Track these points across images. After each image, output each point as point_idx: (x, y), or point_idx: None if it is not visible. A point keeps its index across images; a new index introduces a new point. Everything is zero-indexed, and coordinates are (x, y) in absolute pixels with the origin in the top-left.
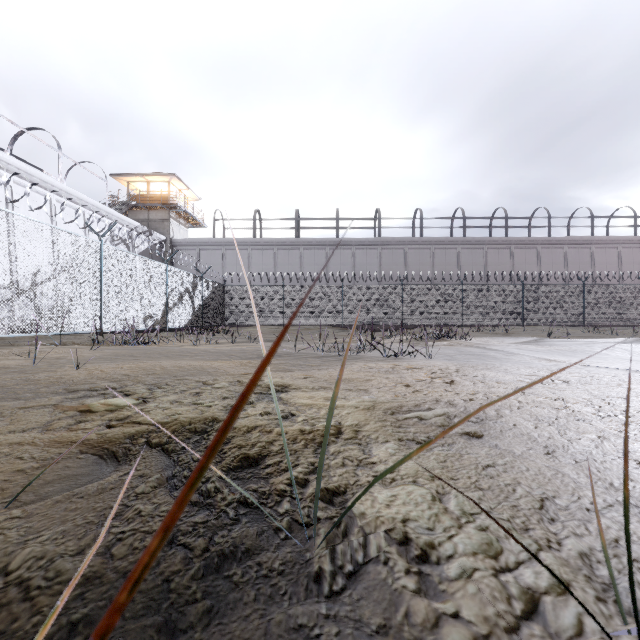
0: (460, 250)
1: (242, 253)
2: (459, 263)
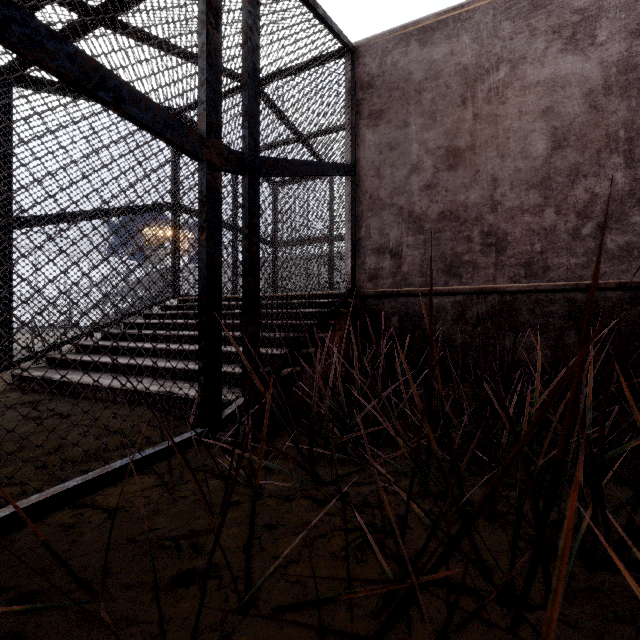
0: None
1: None
2: None
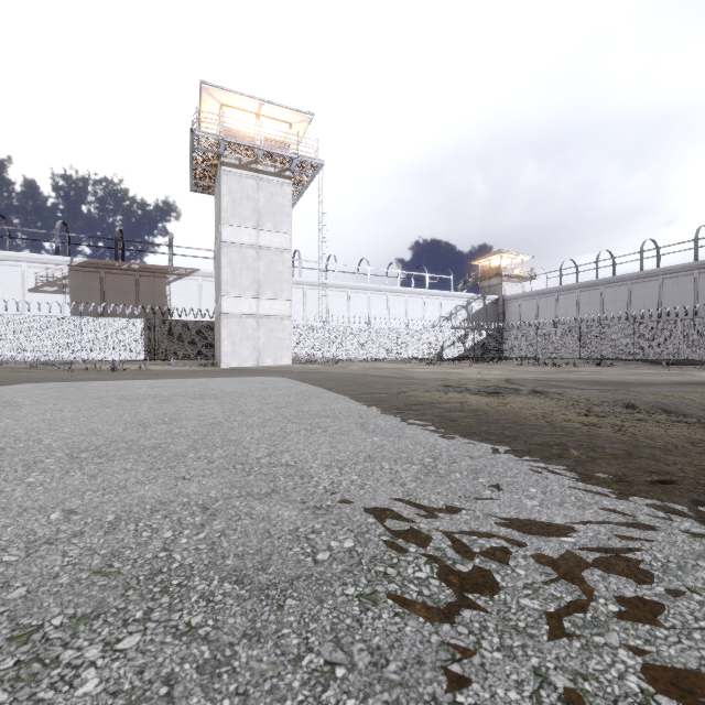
0: None
1: (551, 299)
2: None
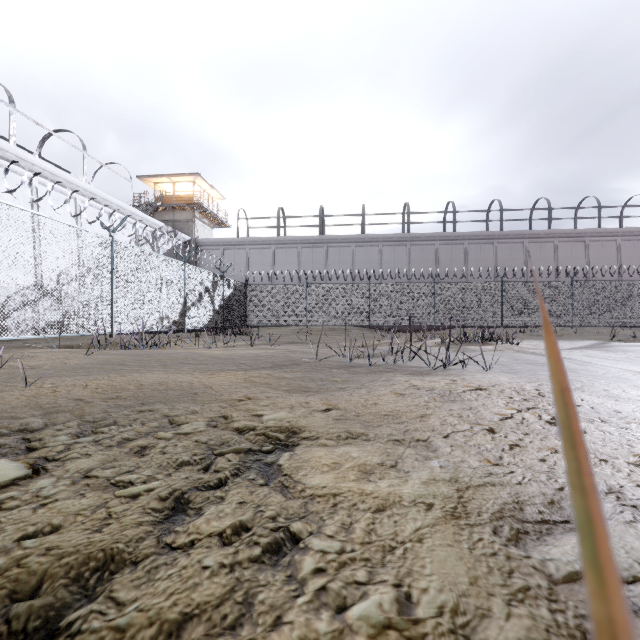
0: (497, 245)
1: (265, 252)
2: (496, 259)
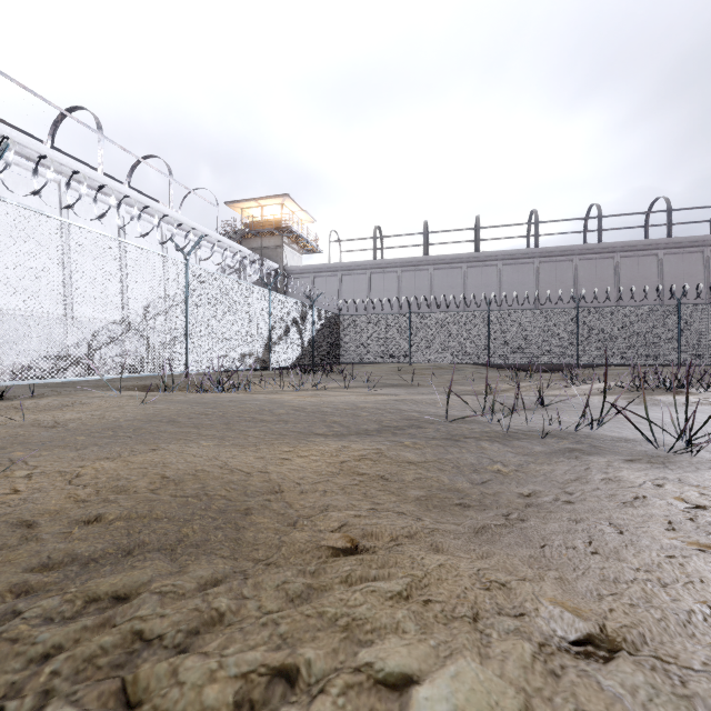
0: (663, 257)
1: (360, 278)
2: (661, 275)
